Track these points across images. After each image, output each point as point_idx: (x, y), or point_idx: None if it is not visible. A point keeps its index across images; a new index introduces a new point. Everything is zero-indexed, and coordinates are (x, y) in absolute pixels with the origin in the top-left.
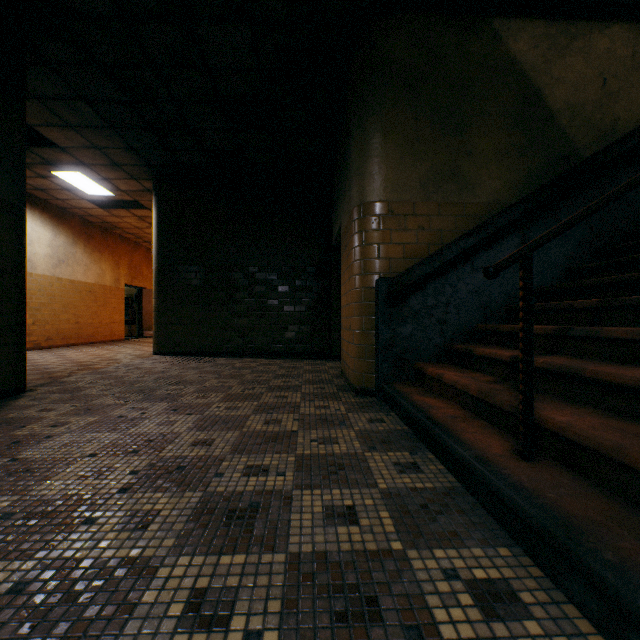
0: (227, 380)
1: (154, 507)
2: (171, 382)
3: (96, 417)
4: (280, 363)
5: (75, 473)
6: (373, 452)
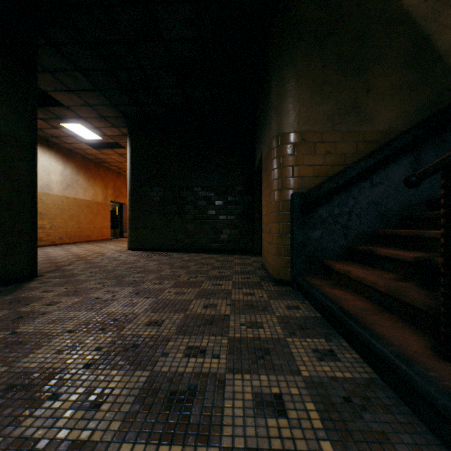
0: (177, 270)
1: (109, 385)
2: (137, 271)
3: (80, 298)
4: (216, 257)
5: (54, 347)
6: (293, 337)
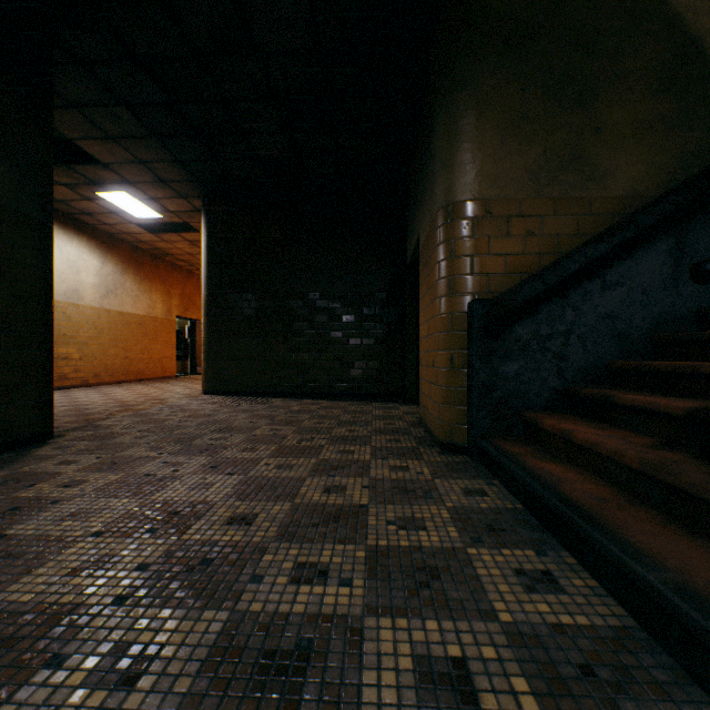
0: (281, 427)
1: (155, 637)
2: (216, 428)
3: (119, 474)
4: (344, 406)
5: (66, 563)
6: (479, 547)
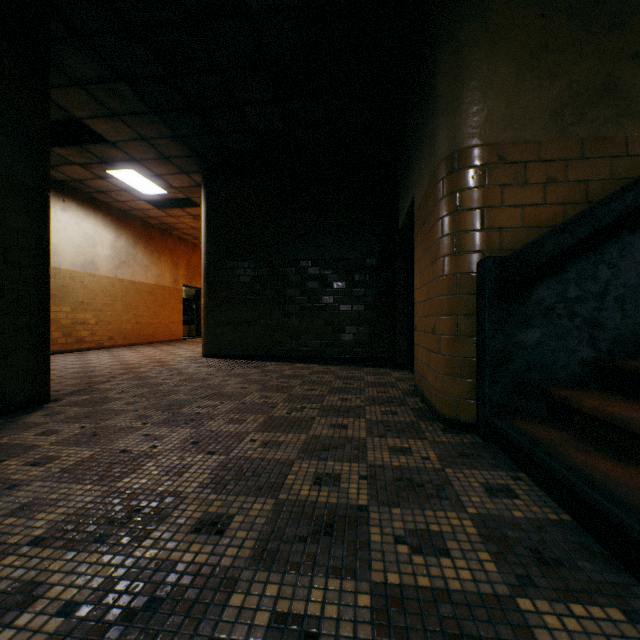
0: (272, 394)
1: None
2: (207, 394)
3: (94, 450)
4: (336, 371)
5: None
6: (533, 597)
